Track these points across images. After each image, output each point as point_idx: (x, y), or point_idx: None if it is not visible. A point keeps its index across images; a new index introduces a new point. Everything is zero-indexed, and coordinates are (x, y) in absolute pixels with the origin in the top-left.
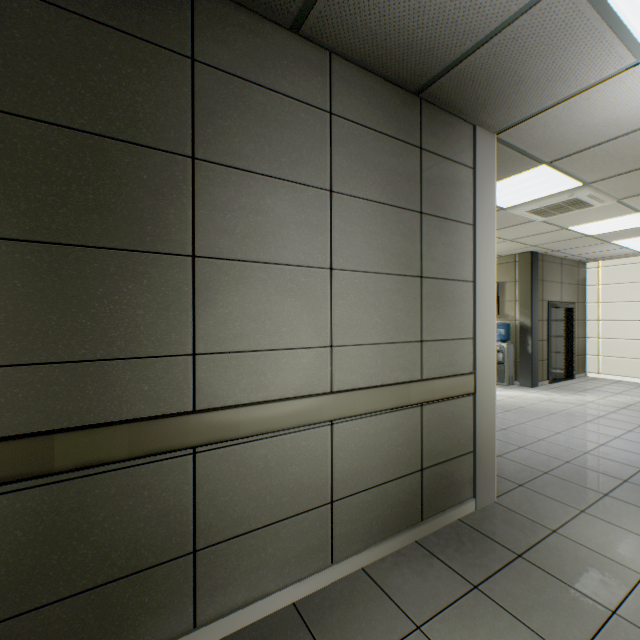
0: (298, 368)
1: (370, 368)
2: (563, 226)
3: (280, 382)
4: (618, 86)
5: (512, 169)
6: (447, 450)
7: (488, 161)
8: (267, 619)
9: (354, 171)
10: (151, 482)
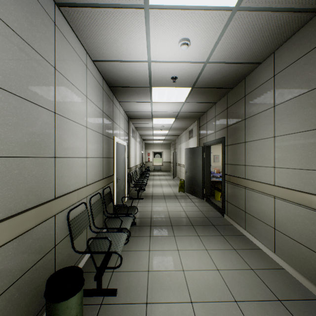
0: (264, 173)
1: (291, 180)
2: None
3: (259, 176)
4: None
5: None
6: None
7: None
8: (253, 243)
9: (283, 91)
10: (240, 191)
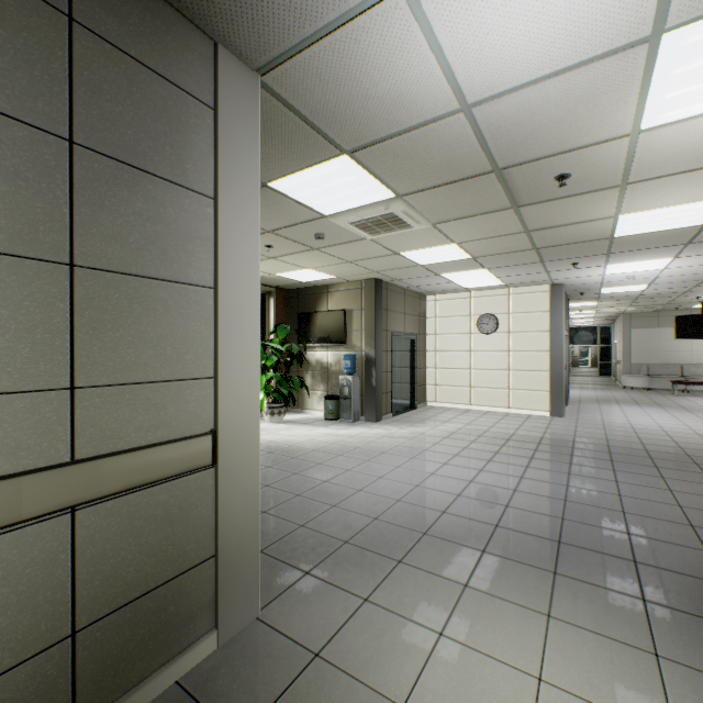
0: None
1: None
2: (395, 250)
3: None
4: (387, 29)
5: (310, 152)
6: (151, 573)
7: (245, 109)
8: None
9: None
10: None
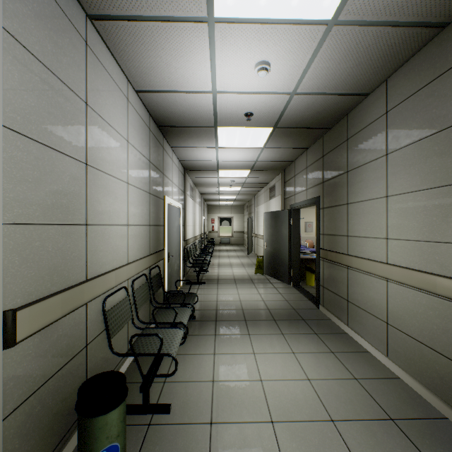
0: (373, 247)
1: (409, 256)
2: None
3: (367, 251)
4: None
5: None
6: None
7: None
8: (359, 344)
9: (399, 133)
10: (340, 272)
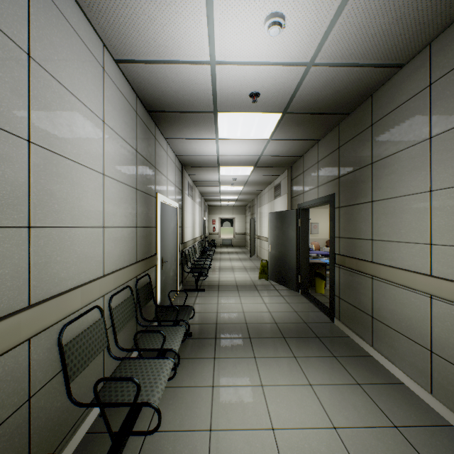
0: (409, 254)
1: None
2: None
3: (400, 259)
4: None
5: None
6: None
7: None
8: (389, 372)
9: (450, 109)
10: (362, 282)
